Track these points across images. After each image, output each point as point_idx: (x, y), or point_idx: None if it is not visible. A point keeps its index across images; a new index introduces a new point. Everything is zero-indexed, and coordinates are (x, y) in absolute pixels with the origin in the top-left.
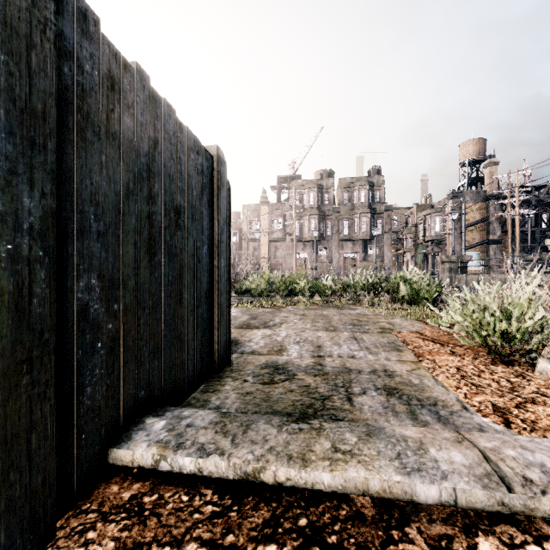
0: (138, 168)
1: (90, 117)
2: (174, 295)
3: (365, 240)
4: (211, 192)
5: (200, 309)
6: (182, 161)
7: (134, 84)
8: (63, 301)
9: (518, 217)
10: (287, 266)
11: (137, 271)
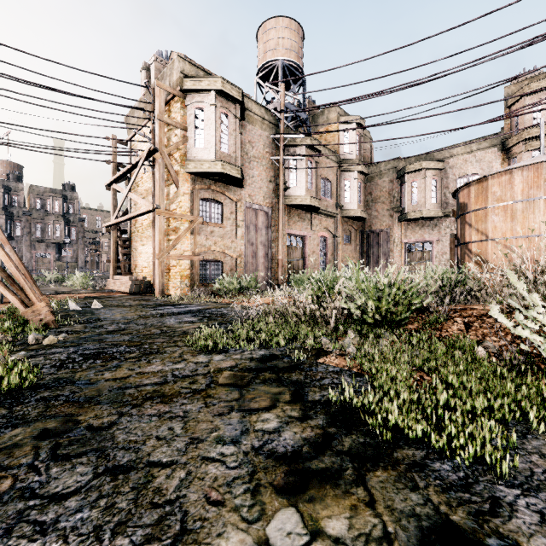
0: None
1: None
2: None
3: (60, 243)
4: None
5: None
6: None
7: None
8: None
9: None
10: None
11: None
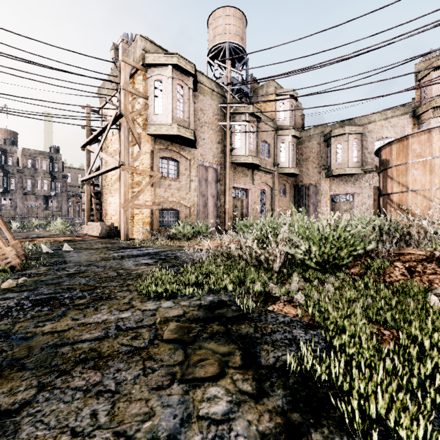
0: None
1: None
2: None
3: (47, 195)
4: None
5: None
6: None
7: None
8: None
9: None
10: None
11: None
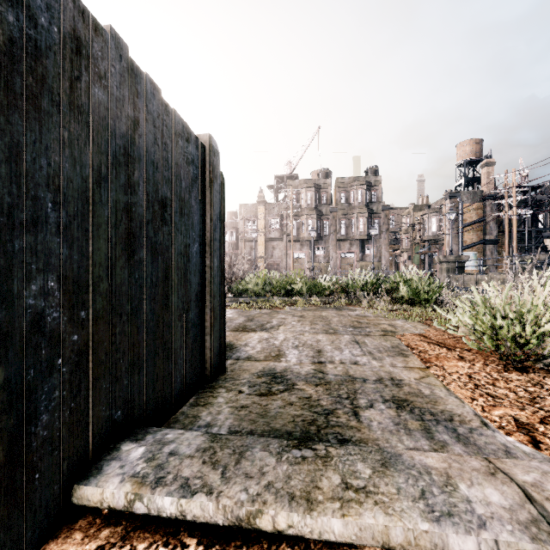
0: (113, 150)
1: (47, 82)
2: (158, 298)
3: (363, 240)
4: (203, 184)
5: (190, 314)
6: (169, 148)
7: (108, 51)
8: (6, 309)
9: (515, 217)
10: (284, 266)
11: (112, 271)
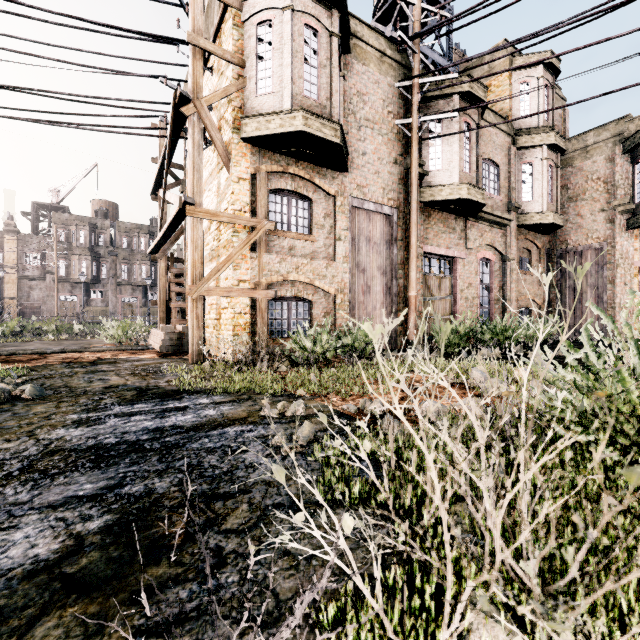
0: None
1: None
2: None
3: (146, 286)
4: None
5: None
6: None
7: None
8: None
9: None
10: (48, 310)
11: None
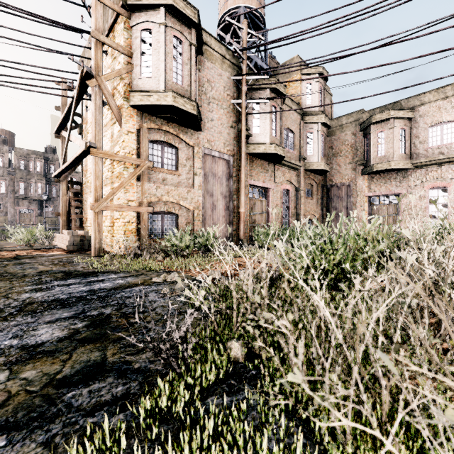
0: None
1: None
2: None
3: (42, 200)
4: None
5: None
6: None
7: None
8: None
9: None
10: None
11: None
